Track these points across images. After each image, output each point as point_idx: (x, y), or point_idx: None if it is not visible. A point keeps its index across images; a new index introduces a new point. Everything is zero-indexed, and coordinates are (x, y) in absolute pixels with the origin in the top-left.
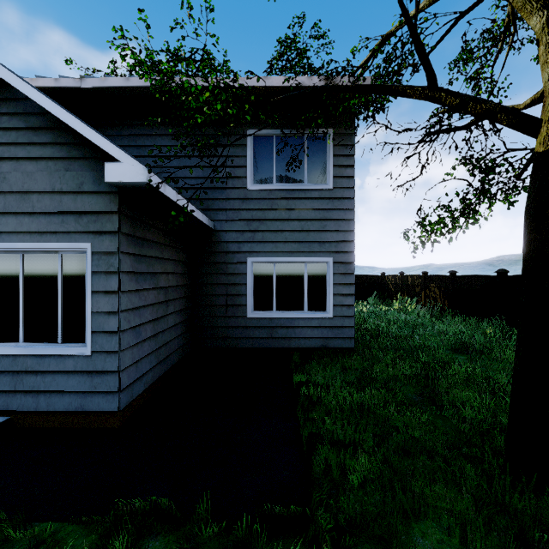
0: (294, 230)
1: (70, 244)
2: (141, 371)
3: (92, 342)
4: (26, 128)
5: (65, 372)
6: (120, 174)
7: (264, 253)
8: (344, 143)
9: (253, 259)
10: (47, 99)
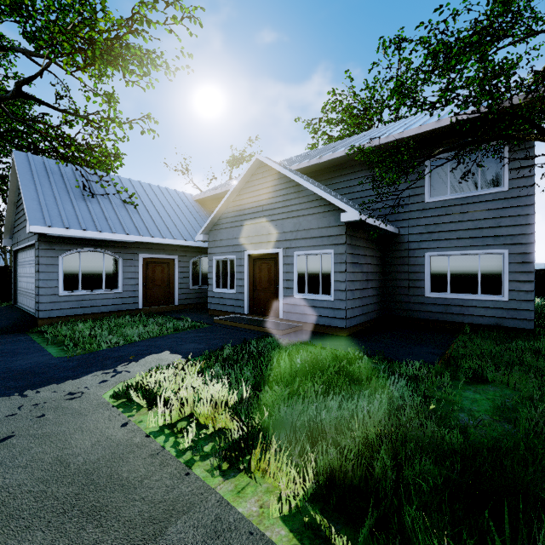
0: (467, 229)
1: (325, 250)
2: (355, 314)
3: (334, 295)
4: (308, 201)
5: (323, 308)
6: (347, 217)
7: (439, 248)
8: (521, 148)
9: (430, 253)
10: (318, 190)
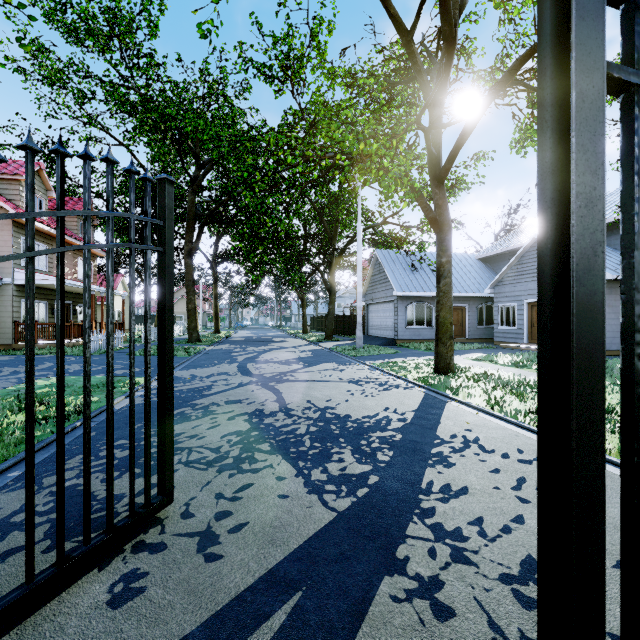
0: None
1: None
2: (615, 342)
3: None
4: None
5: None
6: None
7: None
8: None
9: None
10: None
